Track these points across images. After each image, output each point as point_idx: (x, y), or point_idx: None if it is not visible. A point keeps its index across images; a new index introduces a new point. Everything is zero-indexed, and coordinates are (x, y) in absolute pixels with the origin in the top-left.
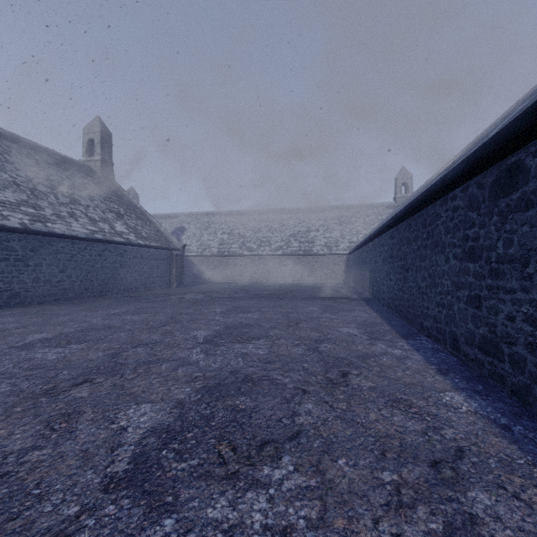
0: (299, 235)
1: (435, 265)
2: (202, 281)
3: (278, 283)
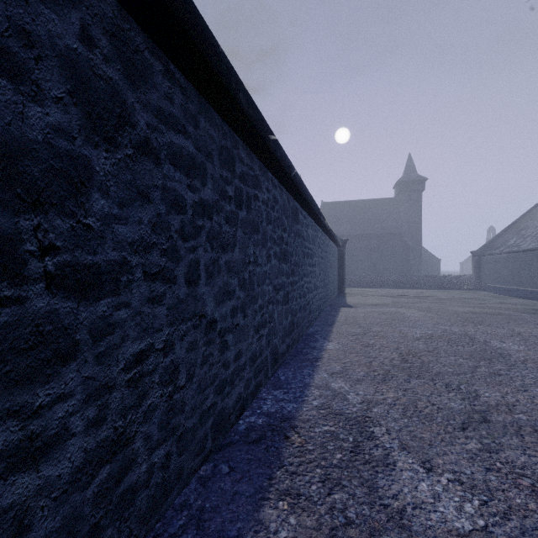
0: None
1: (253, 263)
2: None
3: None
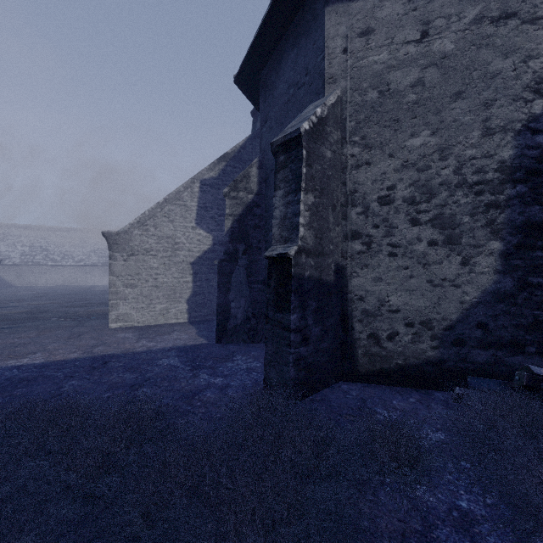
0: (98, 251)
1: None
2: (2, 286)
3: (81, 285)
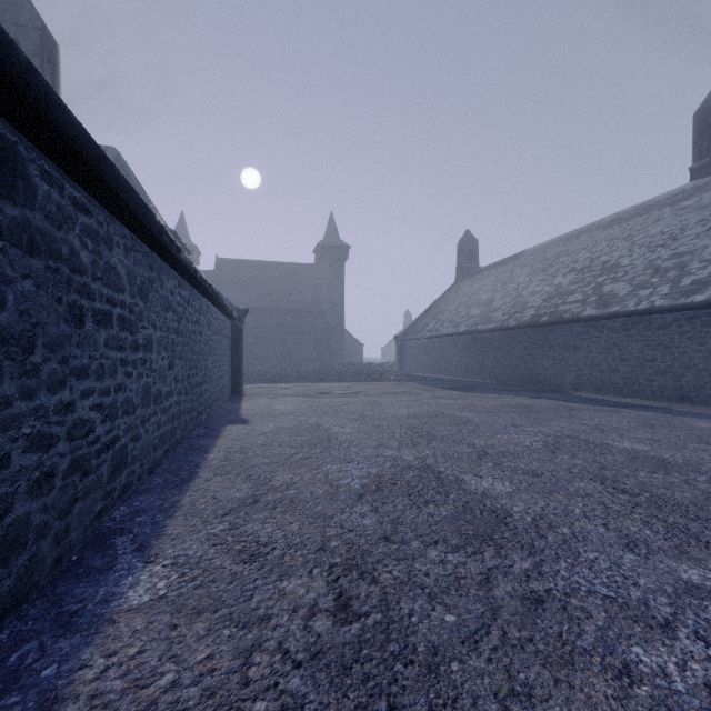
0: None
1: None
2: None
3: None
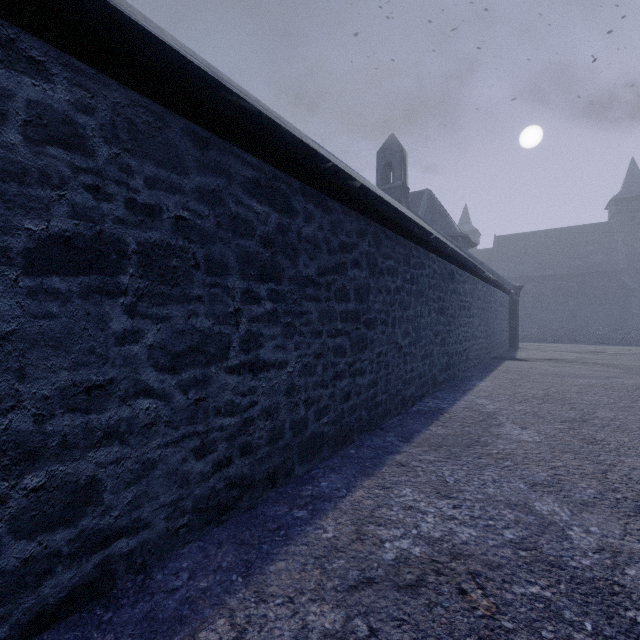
0: None
1: (420, 316)
2: None
3: None
